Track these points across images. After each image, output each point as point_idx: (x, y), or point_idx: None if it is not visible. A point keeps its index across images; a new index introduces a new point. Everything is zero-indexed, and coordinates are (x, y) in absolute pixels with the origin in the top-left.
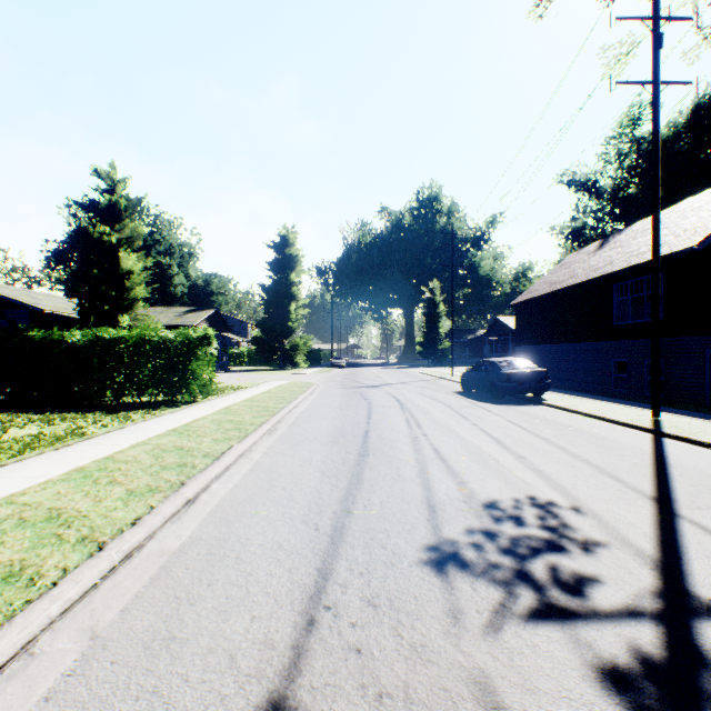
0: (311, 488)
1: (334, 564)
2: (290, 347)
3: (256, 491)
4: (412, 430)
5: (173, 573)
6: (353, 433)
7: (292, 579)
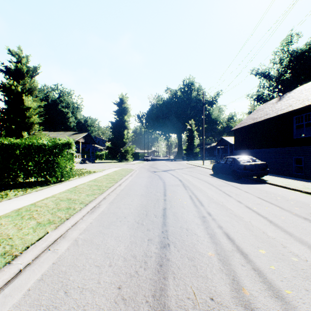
0: None
1: None
2: (124, 151)
3: None
4: (198, 208)
5: None
6: (155, 212)
7: None
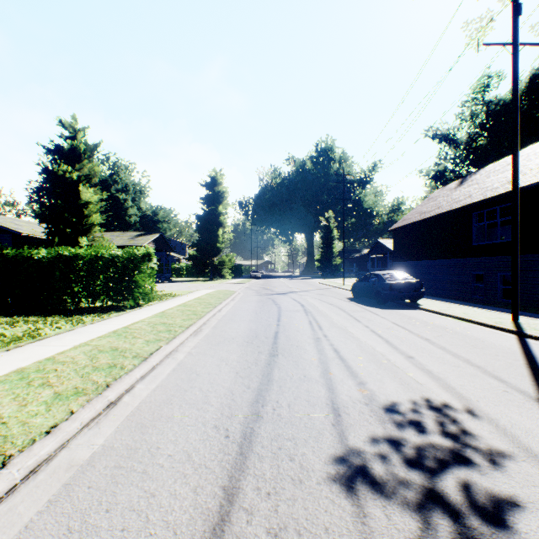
0: (225, 389)
1: (241, 482)
2: (218, 263)
3: (174, 392)
4: (315, 331)
5: (74, 494)
6: (265, 334)
7: (196, 502)
